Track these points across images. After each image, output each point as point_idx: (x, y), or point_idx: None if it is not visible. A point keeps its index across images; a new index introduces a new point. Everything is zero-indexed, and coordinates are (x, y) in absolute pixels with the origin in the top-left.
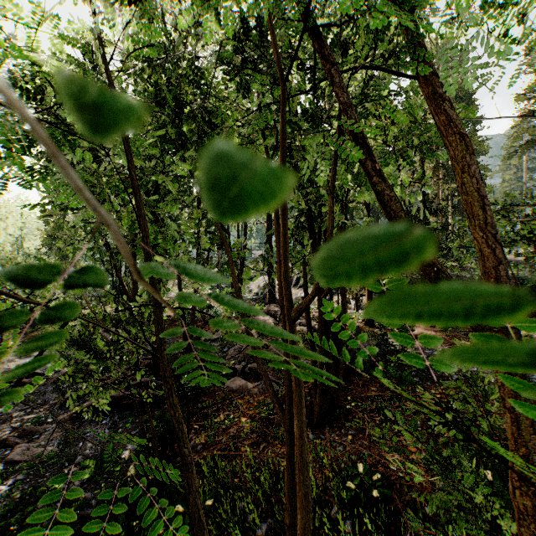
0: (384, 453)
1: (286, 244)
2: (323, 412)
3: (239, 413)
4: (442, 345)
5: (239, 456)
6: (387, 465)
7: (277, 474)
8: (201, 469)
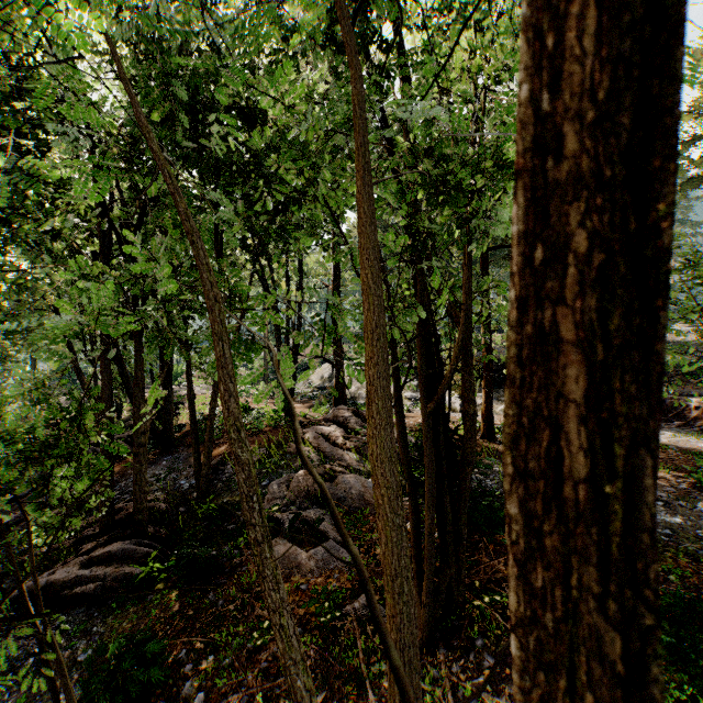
0: None
1: None
2: (434, 618)
3: None
4: None
5: None
6: None
7: None
8: None
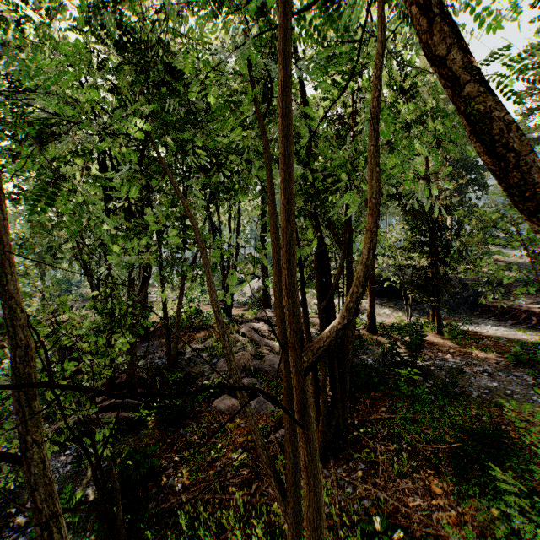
0: (403, 496)
1: (292, 226)
2: (327, 441)
3: (227, 440)
4: (454, 355)
5: (227, 500)
6: (408, 513)
7: (273, 530)
8: (179, 518)
